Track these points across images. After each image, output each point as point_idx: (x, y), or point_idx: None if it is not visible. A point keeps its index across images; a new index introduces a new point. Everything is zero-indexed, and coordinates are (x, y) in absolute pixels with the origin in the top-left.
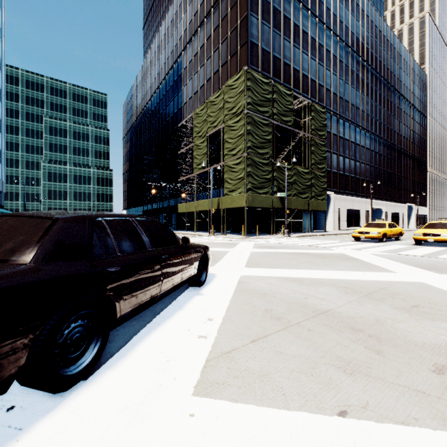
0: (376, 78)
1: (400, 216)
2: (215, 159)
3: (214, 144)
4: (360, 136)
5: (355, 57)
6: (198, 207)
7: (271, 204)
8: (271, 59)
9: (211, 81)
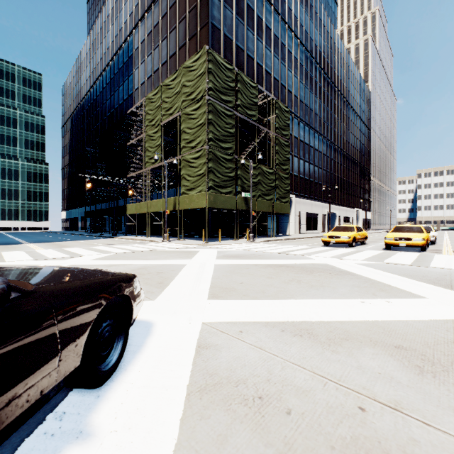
0: (331, 87)
1: (350, 220)
2: (171, 154)
3: (170, 137)
4: (317, 141)
5: (314, 63)
6: (150, 207)
7: (235, 205)
8: (234, 47)
9: (167, 65)
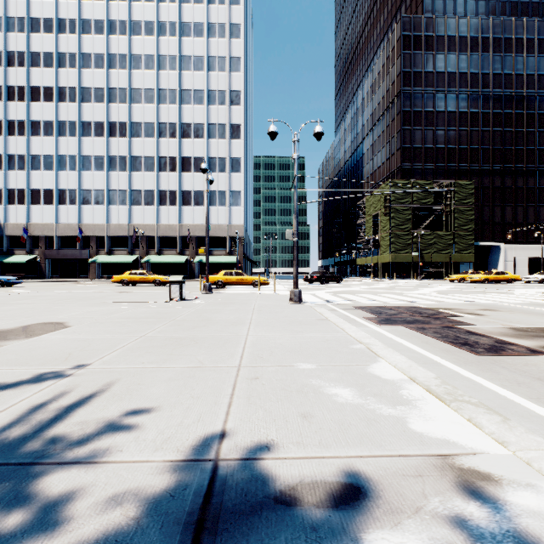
0: None
1: None
2: None
3: None
4: None
5: None
6: (367, 261)
7: (411, 259)
8: (422, 151)
9: (380, 169)
